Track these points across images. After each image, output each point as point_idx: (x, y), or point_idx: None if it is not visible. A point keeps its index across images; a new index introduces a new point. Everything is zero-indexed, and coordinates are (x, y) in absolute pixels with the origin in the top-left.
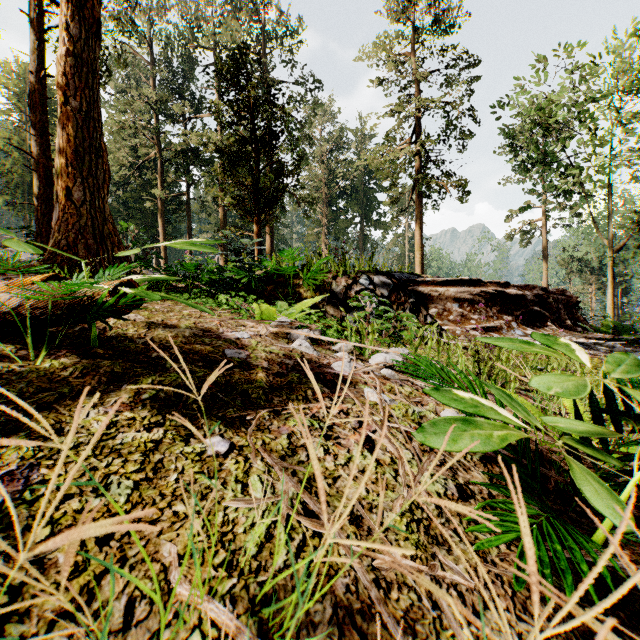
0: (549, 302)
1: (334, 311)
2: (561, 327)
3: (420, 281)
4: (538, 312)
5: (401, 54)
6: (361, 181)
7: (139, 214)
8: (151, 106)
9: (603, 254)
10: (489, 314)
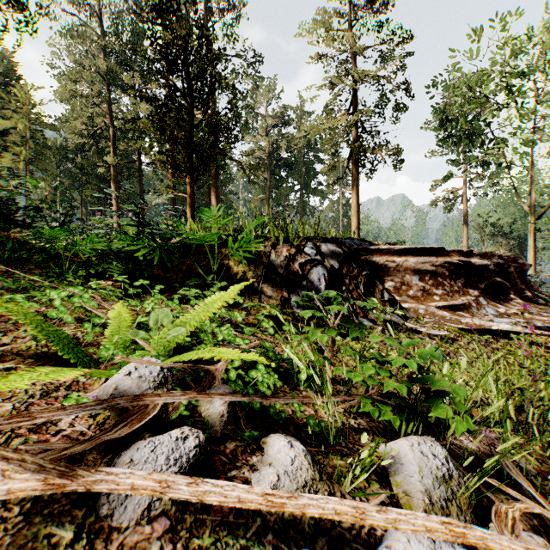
0: (509, 272)
1: (273, 291)
2: (521, 299)
3: (374, 249)
4: (500, 283)
5: (339, 30)
6: (301, 153)
7: (95, 179)
8: (104, 77)
9: (513, 220)
10: (454, 288)
